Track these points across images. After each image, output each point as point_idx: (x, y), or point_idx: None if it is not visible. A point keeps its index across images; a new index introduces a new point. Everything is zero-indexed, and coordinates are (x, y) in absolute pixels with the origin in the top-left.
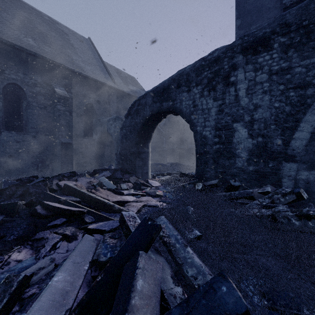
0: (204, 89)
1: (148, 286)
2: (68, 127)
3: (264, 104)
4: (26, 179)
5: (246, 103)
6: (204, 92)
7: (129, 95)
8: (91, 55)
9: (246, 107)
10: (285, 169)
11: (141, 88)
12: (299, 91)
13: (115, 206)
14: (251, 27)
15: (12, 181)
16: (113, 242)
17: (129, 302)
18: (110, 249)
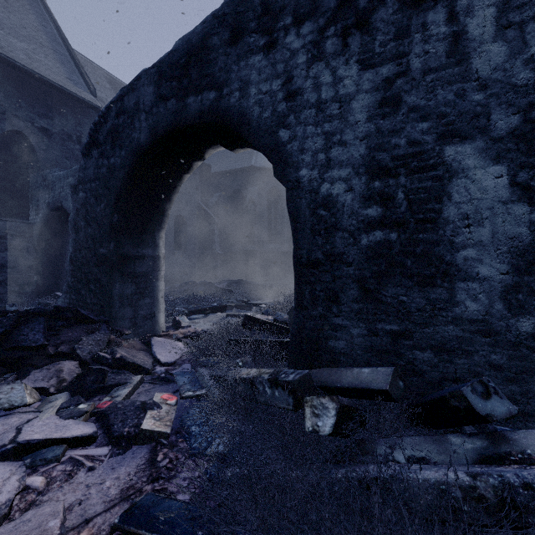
0: (324, 32)
1: None
2: None
3: None
4: None
5: (496, 62)
6: (325, 41)
7: None
8: (35, 22)
9: (499, 77)
10: None
11: None
12: None
13: None
14: None
15: None
16: None
17: None
18: None
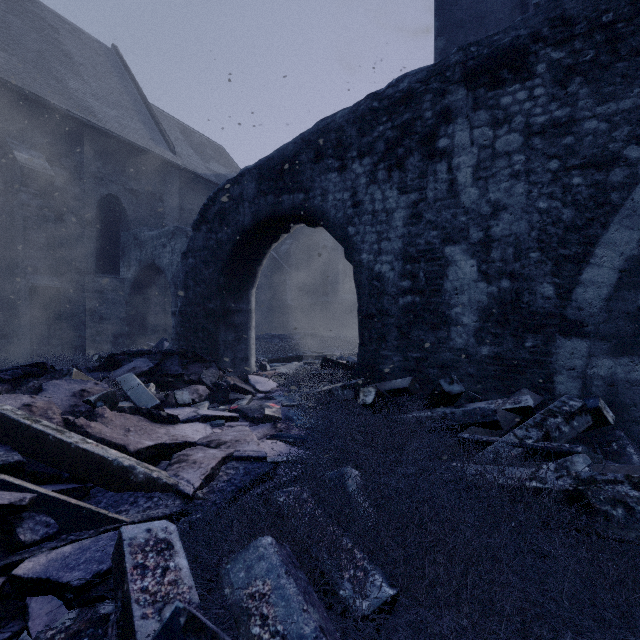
0: (377, 166)
1: None
2: (52, 249)
3: (513, 203)
4: None
5: (473, 199)
6: (378, 172)
7: (210, 184)
8: (119, 85)
9: (474, 208)
10: (562, 353)
11: (238, 170)
12: (592, 174)
13: (138, 471)
14: None
15: None
16: None
17: None
18: None
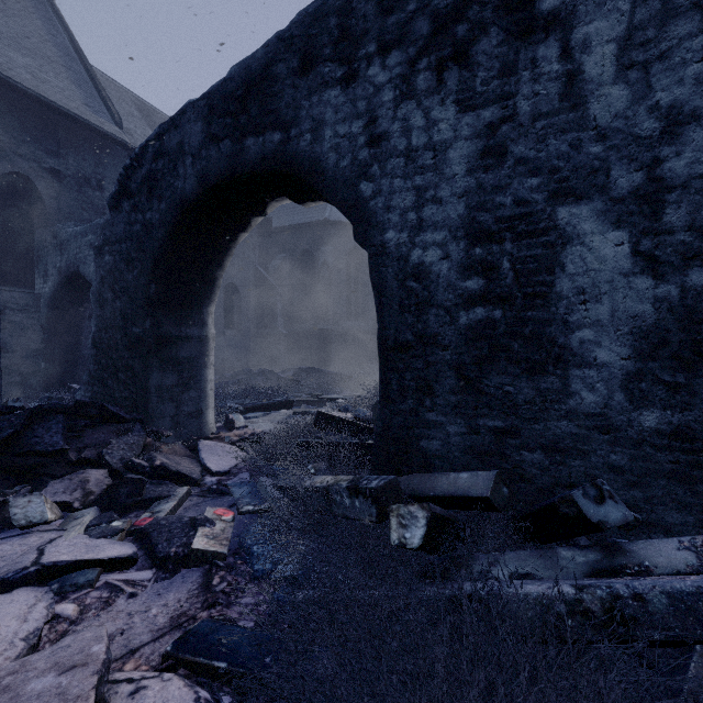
0: (415, 64)
1: None
2: None
3: None
4: None
5: (617, 109)
6: (417, 75)
7: None
8: (41, 30)
9: (620, 126)
10: None
11: None
12: None
13: None
14: None
15: None
16: None
17: None
18: None
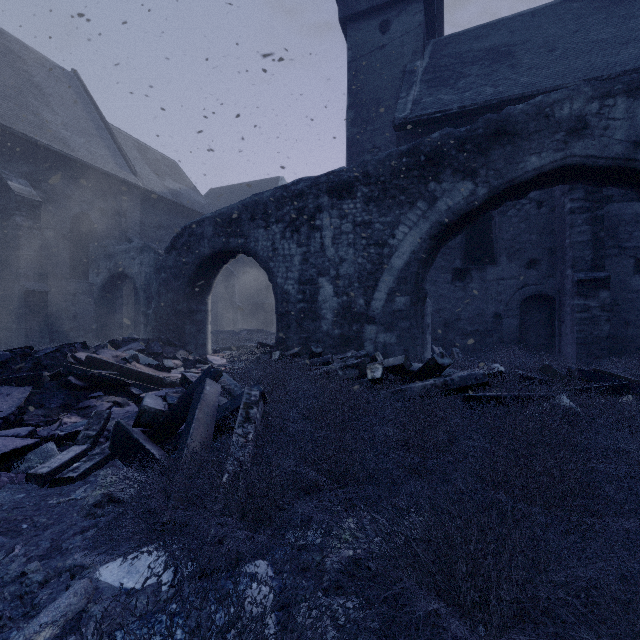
0: (286, 229)
1: (213, 390)
2: (40, 261)
3: (349, 258)
4: (20, 351)
5: (332, 254)
6: (286, 233)
7: (167, 200)
8: (83, 112)
9: (333, 259)
10: (367, 332)
11: (190, 185)
12: (378, 249)
13: (167, 379)
14: (367, 127)
15: (4, 352)
16: (178, 395)
17: (203, 392)
18: (176, 398)
